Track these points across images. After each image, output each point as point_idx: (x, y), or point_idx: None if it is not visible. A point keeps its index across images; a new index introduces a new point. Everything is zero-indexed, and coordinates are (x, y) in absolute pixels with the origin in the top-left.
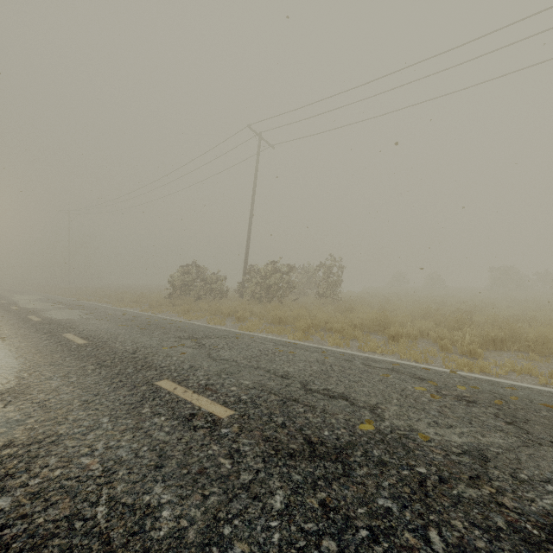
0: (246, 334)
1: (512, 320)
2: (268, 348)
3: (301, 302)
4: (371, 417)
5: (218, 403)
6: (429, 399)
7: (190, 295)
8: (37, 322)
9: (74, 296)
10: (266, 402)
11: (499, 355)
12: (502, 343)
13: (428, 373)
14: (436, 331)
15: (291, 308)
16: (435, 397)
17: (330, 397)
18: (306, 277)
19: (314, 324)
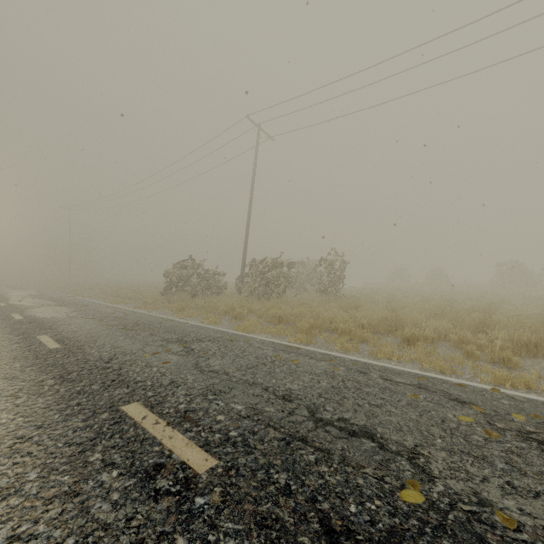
0: (242, 336)
1: (538, 321)
2: (266, 355)
3: (301, 299)
4: (413, 474)
5: (196, 445)
6: (483, 438)
7: (187, 291)
8: (17, 321)
9: (71, 292)
10: (263, 442)
11: (537, 363)
12: (536, 348)
13: (465, 392)
14: (457, 333)
15: (292, 306)
16: (492, 433)
17: (349, 434)
18: (306, 273)
19: (318, 324)
